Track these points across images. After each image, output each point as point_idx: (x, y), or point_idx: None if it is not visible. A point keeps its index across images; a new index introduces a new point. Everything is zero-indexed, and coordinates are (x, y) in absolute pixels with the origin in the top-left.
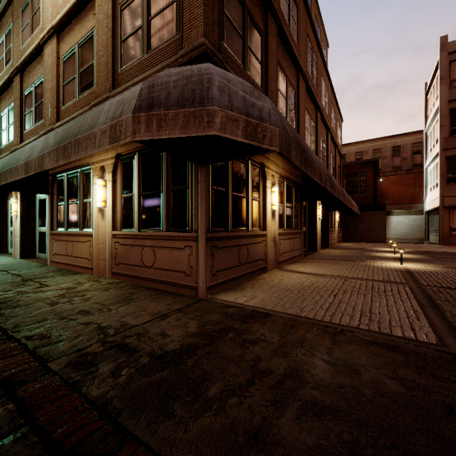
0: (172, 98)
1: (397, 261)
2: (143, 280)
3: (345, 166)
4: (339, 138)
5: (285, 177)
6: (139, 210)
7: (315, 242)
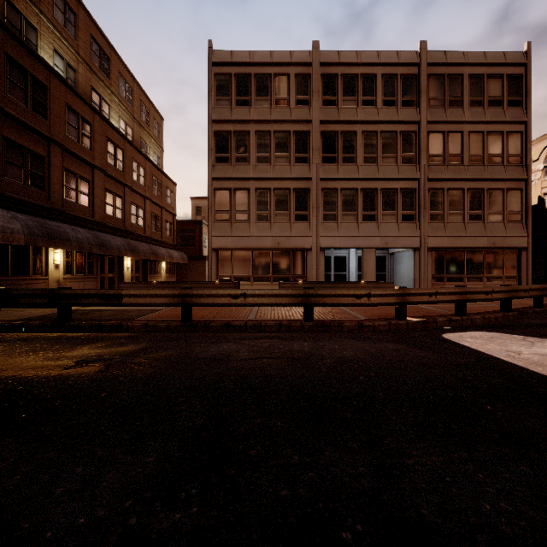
0: None
1: None
2: None
3: (180, 222)
4: (170, 200)
5: None
6: None
7: None
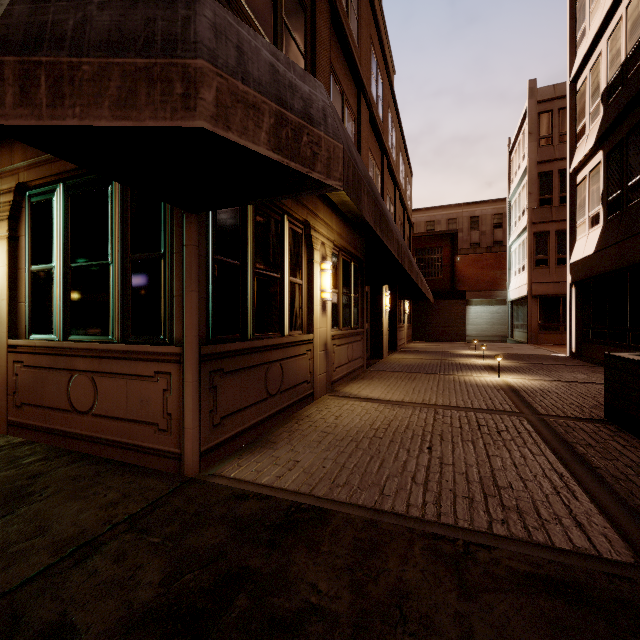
0: (94, 31)
1: (491, 372)
2: (71, 438)
3: (415, 238)
4: (409, 199)
5: (341, 247)
6: (65, 298)
7: (380, 345)
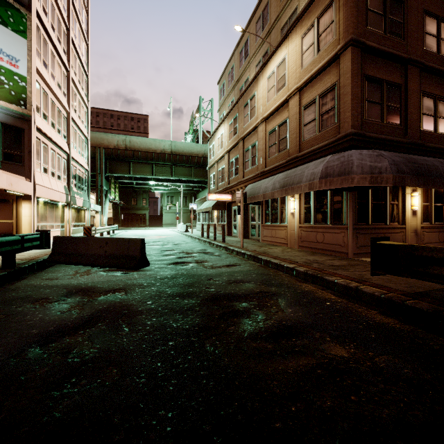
0: (335, 172)
1: None
2: (317, 249)
3: None
4: None
5: None
6: (314, 213)
7: None
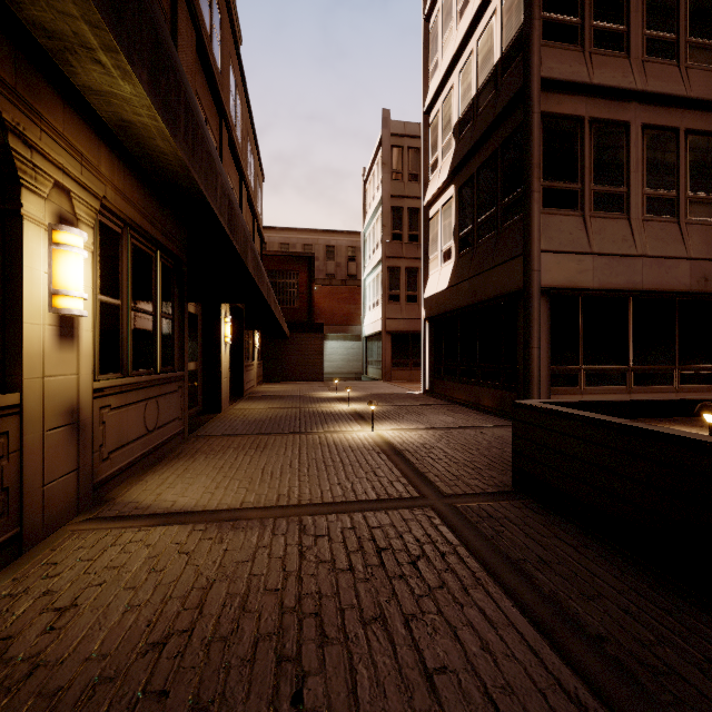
0: None
1: (362, 423)
2: None
3: (268, 257)
4: (260, 206)
5: (129, 221)
6: None
7: (218, 392)
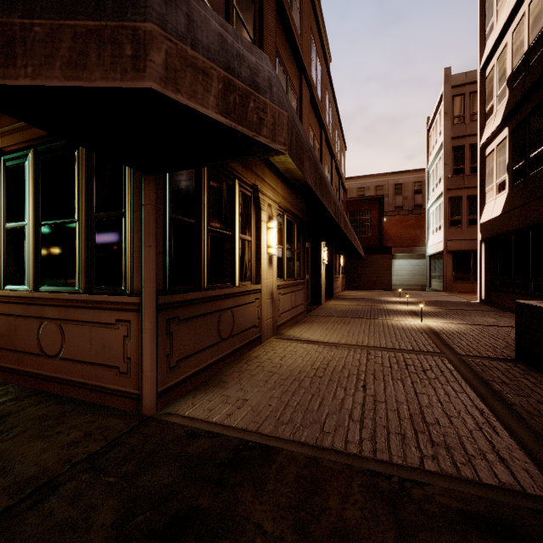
0: None
1: (414, 317)
2: (41, 380)
3: (349, 202)
4: (343, 169)
5: (285, 208)
6: (36, 252)
7: (319, 293)
